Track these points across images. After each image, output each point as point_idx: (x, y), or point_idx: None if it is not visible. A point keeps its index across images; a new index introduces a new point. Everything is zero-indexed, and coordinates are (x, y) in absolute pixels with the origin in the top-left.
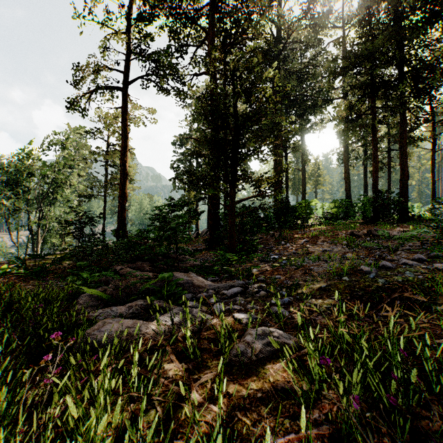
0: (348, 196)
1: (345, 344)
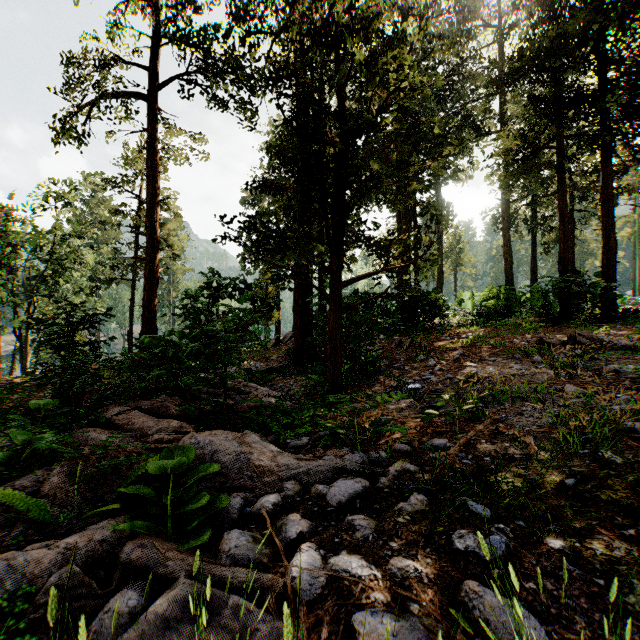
0: (509, 282)
1: None
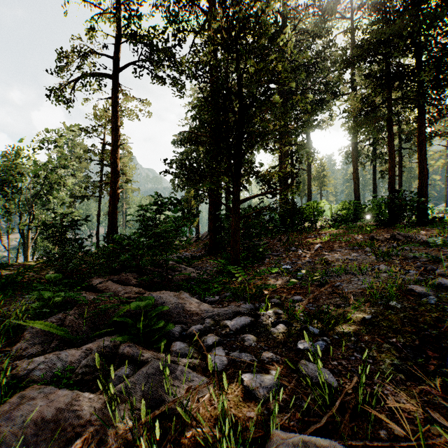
0: (357, 198)
1: None
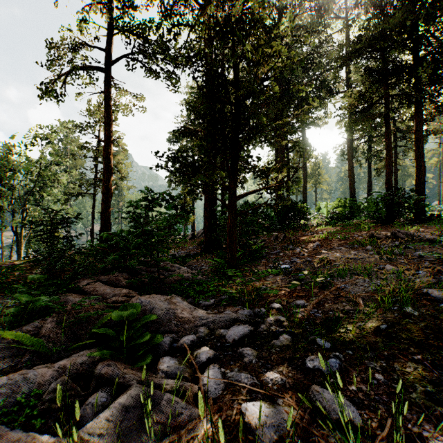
0: (352, 195)
1: None
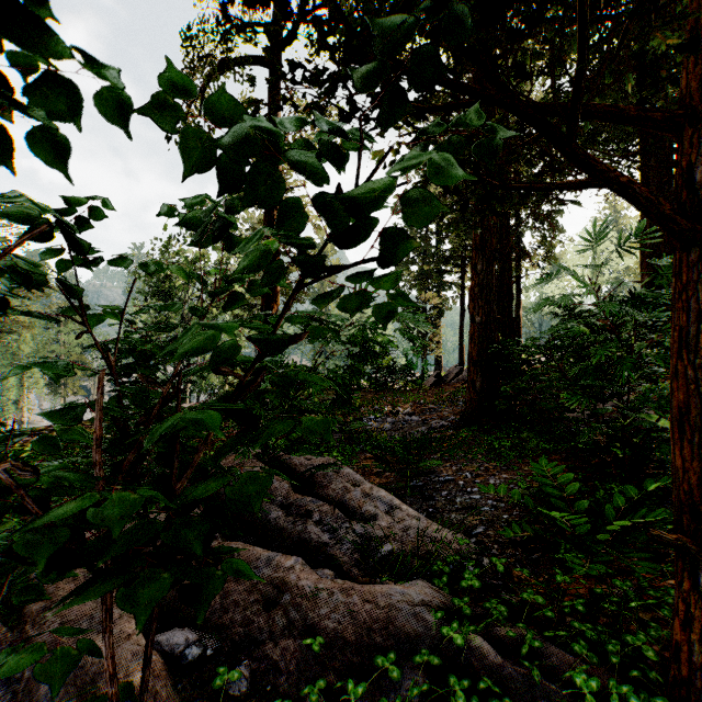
0: None
1: None
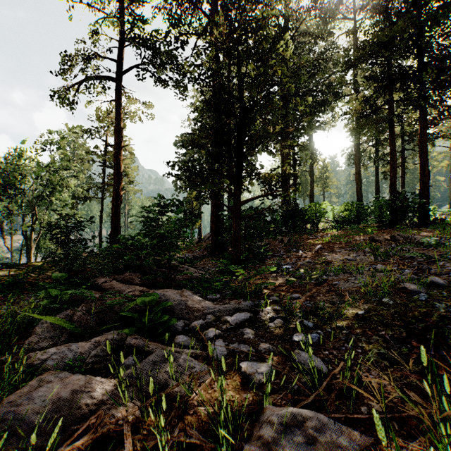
0: (359, 199)
1: (448, 450)
